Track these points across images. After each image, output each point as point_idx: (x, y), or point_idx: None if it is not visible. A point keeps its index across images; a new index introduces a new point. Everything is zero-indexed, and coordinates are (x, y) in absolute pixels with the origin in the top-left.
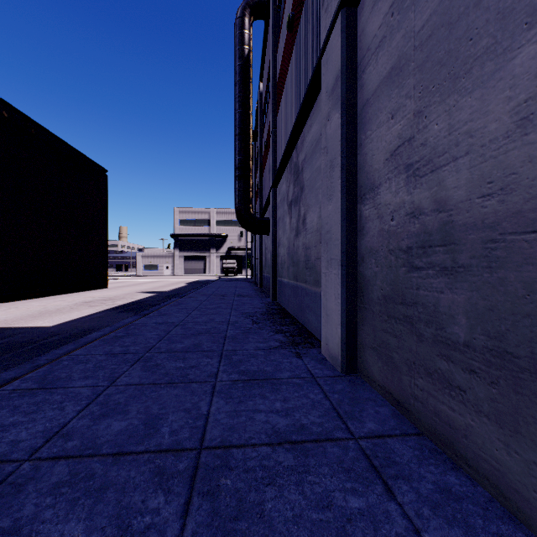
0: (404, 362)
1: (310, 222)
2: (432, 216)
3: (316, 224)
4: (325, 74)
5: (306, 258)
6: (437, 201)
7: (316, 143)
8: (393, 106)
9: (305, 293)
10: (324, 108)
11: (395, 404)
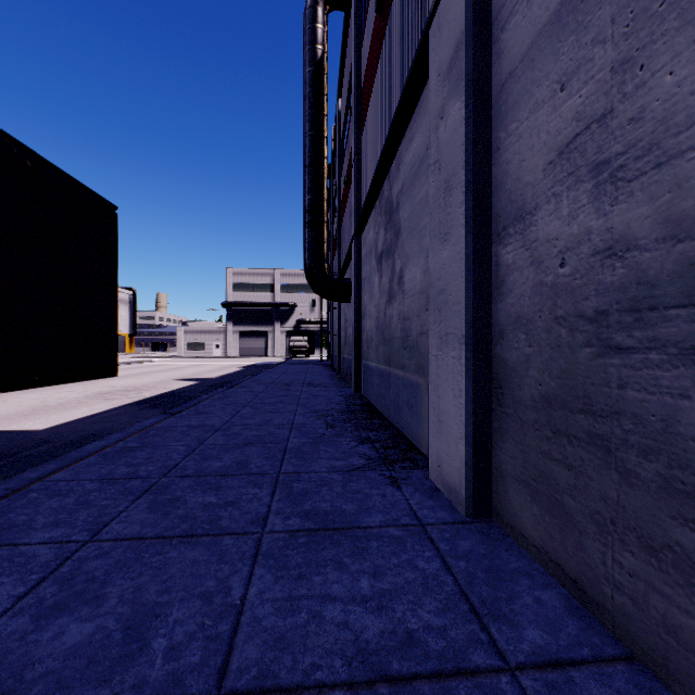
0: (590, 517)
1: (411, 281)
2: (659, 250)
3: (420, 282)
4: (437, 47)
5: (404, 332)
6: (672, 221)
7: (420, 162)
8: (565, 67)
9: (403, 383)
10: (434, 102)
11: (569, 586)
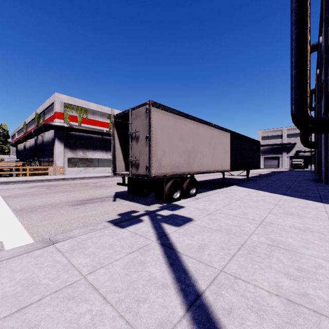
0: None
1: None
2: None
3: None
4: None
5: None
6: None
7: None
8: None
9: None
10: None
11: None
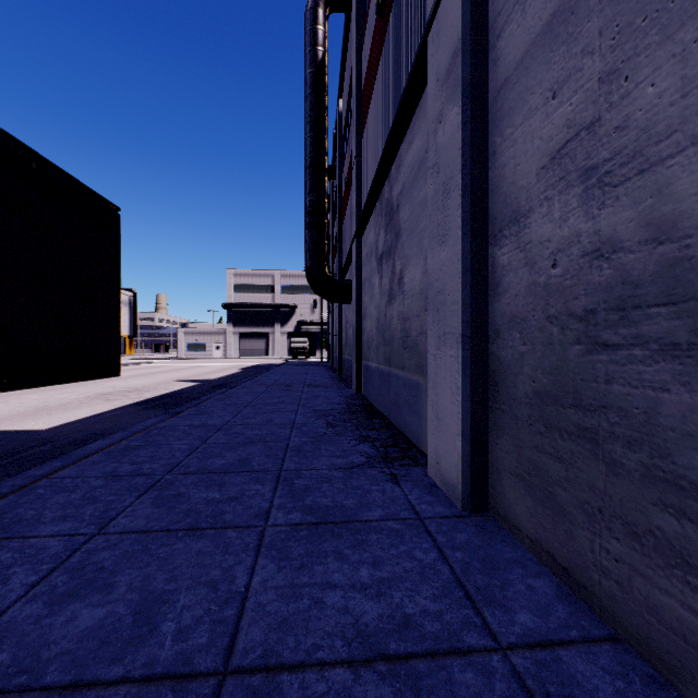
0: (580, 507)
1: (410, 282)
2: (642, 251)
3: (419, 283)
4: (436, 53)
5: (404, 333)
6: (654, 224)
7: (419, 165)
8: (557, 75)
9: (403, 383)
10: (433, 106)
11: (560, 574)
